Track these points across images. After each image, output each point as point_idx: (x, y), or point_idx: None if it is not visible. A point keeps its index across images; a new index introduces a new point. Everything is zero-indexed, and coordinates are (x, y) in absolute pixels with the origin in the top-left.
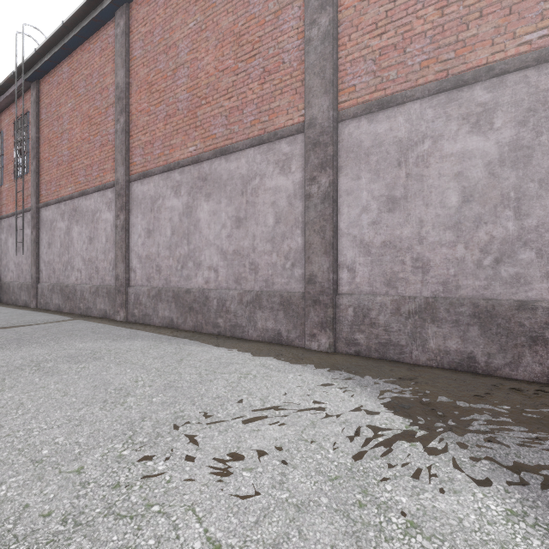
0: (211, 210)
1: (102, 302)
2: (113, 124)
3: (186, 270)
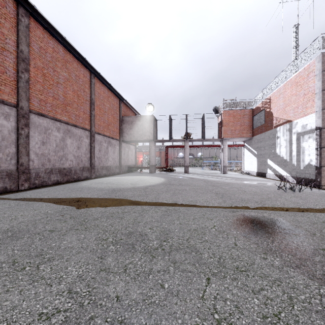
0: (71, 142)
1: (1, 182)
2: (12, 66)
3: (62, 161)
